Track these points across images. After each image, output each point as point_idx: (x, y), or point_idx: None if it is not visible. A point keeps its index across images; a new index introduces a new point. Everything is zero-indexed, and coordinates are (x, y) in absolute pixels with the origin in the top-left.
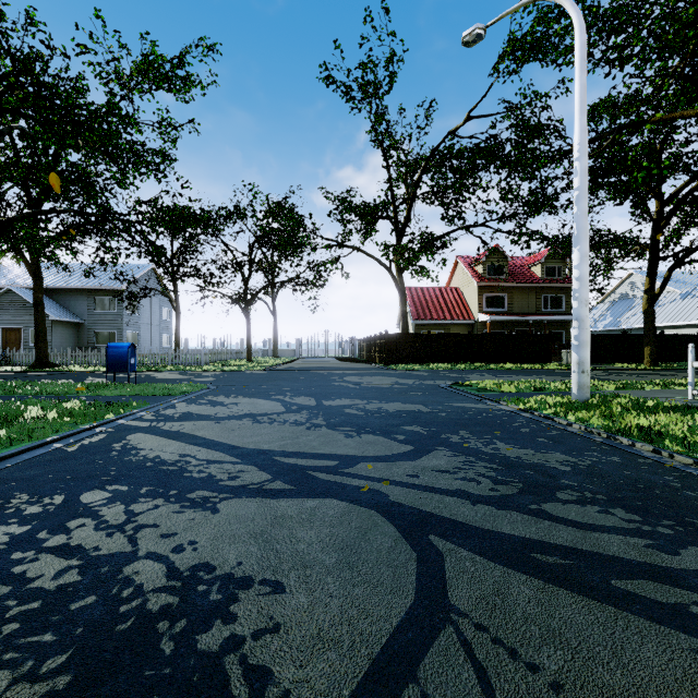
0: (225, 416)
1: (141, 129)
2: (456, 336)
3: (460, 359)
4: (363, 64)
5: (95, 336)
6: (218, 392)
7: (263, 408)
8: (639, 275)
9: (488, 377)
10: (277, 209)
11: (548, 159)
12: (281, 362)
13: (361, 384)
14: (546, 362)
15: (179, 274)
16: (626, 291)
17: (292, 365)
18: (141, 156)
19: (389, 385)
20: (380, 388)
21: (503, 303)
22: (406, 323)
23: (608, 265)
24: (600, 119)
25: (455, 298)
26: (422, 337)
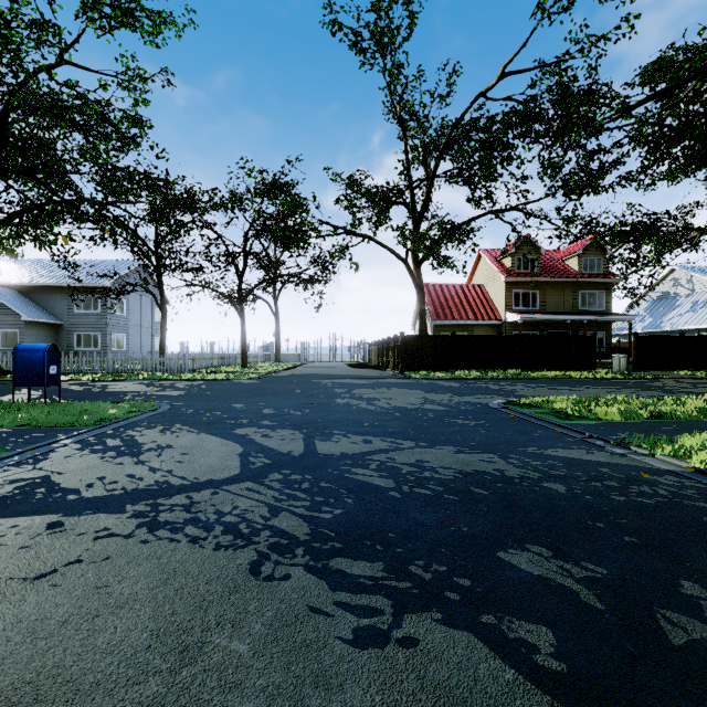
0: (101, 493)
1: (104, 84)
2: (484, 338)
3: (489, 365)
4: (377, 4)
5: (76, 339)
6: (162, 418)
7: (200, 463)
8: (683, 270)
9: (542, 391)
10: (273, 186)
11: (605, 118)
12: (282, 368)
13: (377, 402)
14: (590, 369)
15: (162, 266)
16: (667, 289)
17: (293, 372)
18: (104, 117)
19: (418, 404)
20: (405, 411)
21: (534, 301)
22: (424, 323)
23: (659, 256)
24: (662, 75)
25: (478, 296)
26: (444, 339)
